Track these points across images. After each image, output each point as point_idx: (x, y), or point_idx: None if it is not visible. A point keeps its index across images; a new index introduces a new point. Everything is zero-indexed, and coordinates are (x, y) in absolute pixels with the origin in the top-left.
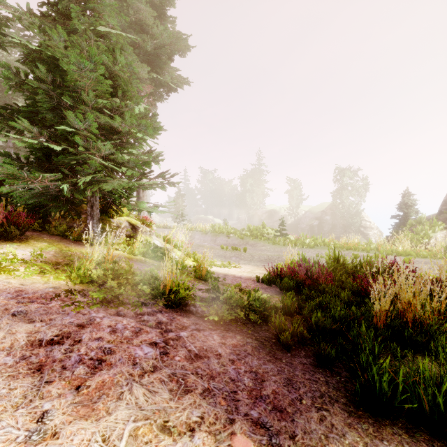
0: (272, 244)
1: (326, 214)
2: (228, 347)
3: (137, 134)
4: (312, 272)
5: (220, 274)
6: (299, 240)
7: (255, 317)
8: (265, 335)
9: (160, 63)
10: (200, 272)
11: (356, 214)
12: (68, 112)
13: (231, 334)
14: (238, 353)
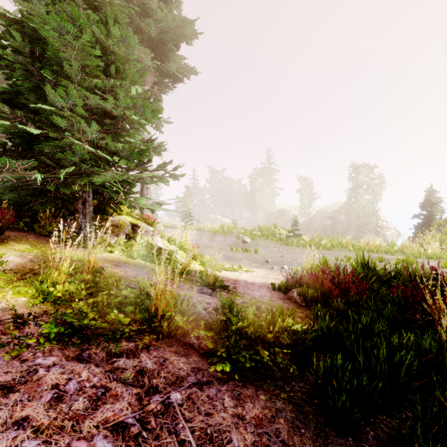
0: (285, 245)
1: (340, 214)
2: (247, 427)
3: (132, 116)
4: (340, 280)
5: (230, 280)
6: (313, 241)
7: (285, 360)
8: (300, 389)
9: (165, 50)
10: (207, 279)
11: (372, 213)
12: None
13: (251, 391)
14: (266, 441)
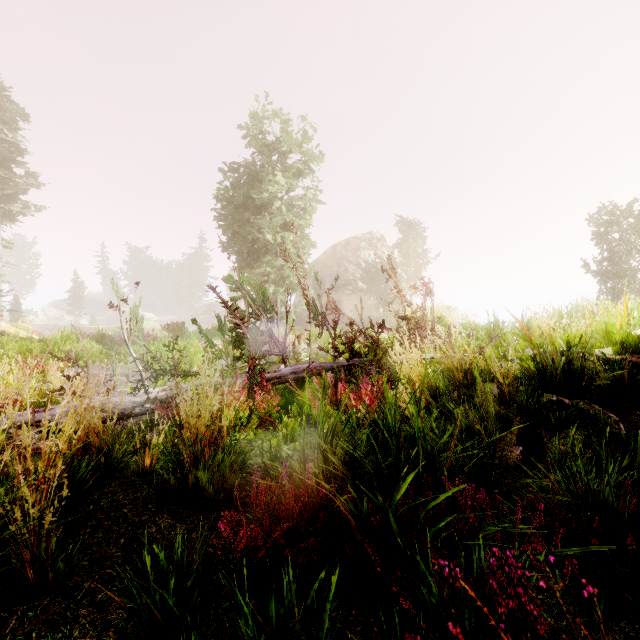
0: None
1: None
2: None
3: None
4: None
5: None
6: None
7: None
8: None
9: (13, 198)
10: None
11: None
12: None
13: None
14: None
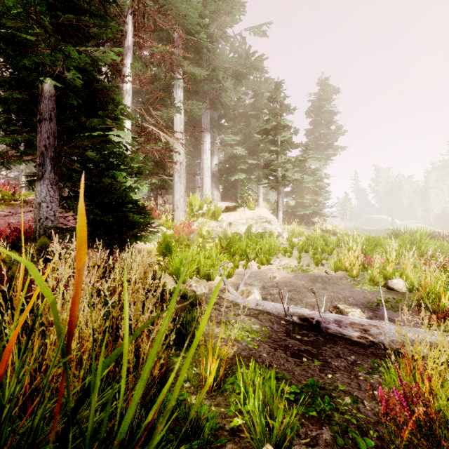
0: None
1: None
2: None
3: (324, 195)
4: None
5: None
6: None
7: None
8: None
9: (330, 146)
10: None
11: None
12: (306, 192)
13: None
14: None
